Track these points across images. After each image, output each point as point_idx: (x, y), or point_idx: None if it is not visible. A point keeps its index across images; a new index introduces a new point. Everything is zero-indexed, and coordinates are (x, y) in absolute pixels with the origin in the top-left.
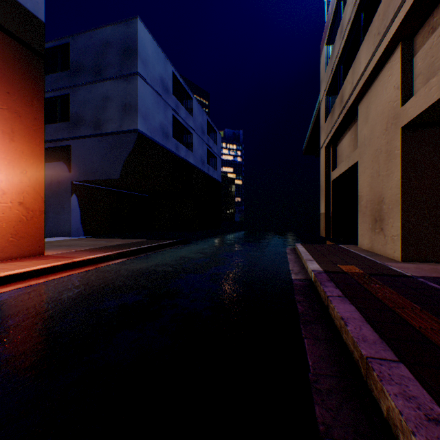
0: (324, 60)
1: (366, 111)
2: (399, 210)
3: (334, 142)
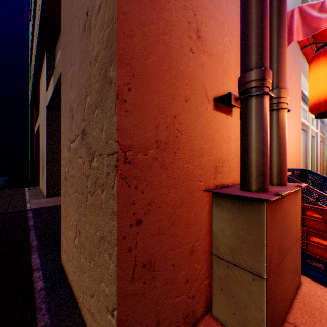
0: (30, 33)
1: (42, 87)
2: (47, 162)
3: (38, 104)
